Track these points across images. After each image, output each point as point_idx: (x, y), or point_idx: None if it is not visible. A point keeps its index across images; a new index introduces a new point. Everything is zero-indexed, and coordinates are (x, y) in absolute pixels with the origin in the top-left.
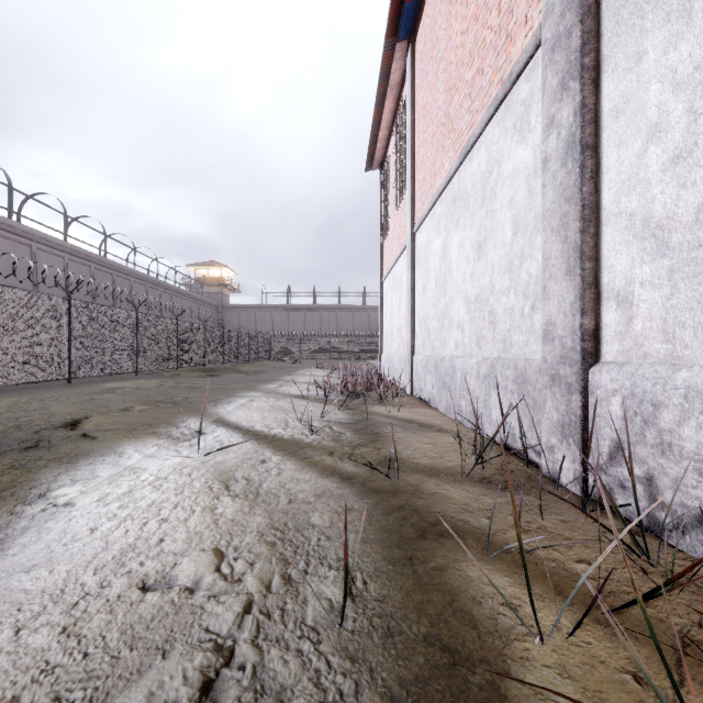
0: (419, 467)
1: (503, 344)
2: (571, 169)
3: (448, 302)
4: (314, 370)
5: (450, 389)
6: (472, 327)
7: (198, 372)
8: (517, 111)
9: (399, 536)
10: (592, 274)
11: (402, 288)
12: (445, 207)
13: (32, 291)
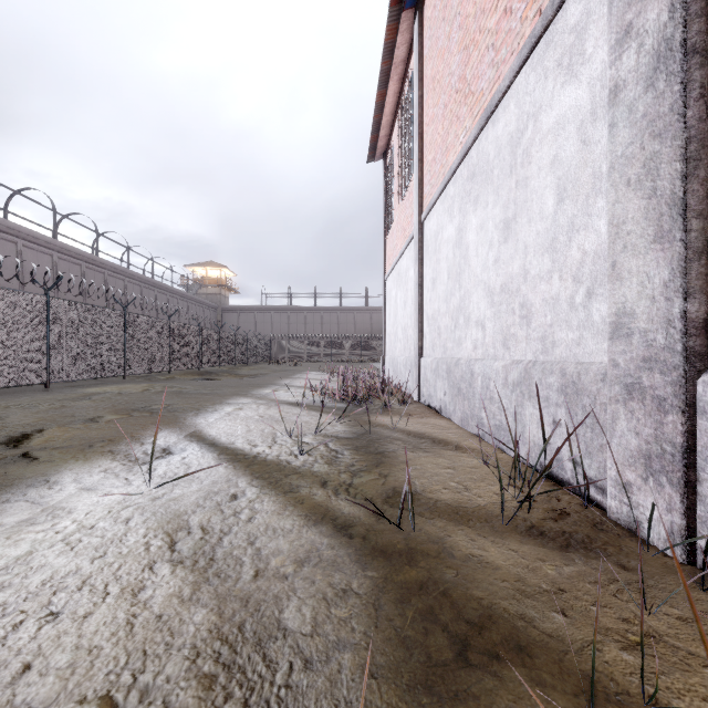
0: (439, 507)
1: (542, 343)
2: (665, 90)
3: (464, 296)
4: (314, 373)
5: (468, 397)
6: (497, 324)
7: (193, 376)
8: (564, 42)
9: (425, 658)
10: (702, 237)
11: (408, 284)
12: (460, 185)
13: (3, 288)
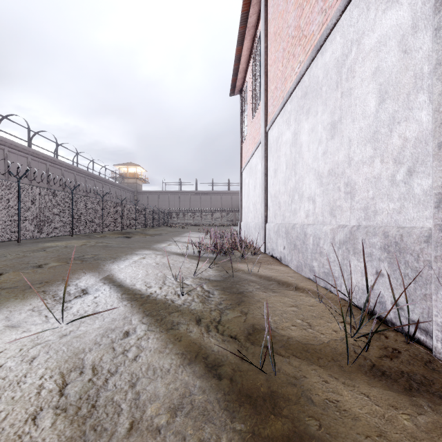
0: (291, 344)
1: (364, 212)
2: None
3: (299, 180)
4: (195, 233)
5: (302, 251)
6: (325, 199)
7: (118, 235)
8: None
9: None
10: None
11: (257, 174)
12: (295, 102)
13: None
